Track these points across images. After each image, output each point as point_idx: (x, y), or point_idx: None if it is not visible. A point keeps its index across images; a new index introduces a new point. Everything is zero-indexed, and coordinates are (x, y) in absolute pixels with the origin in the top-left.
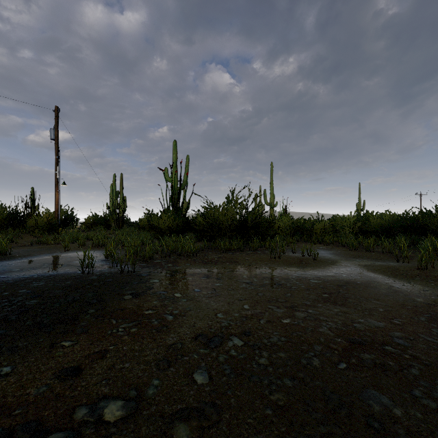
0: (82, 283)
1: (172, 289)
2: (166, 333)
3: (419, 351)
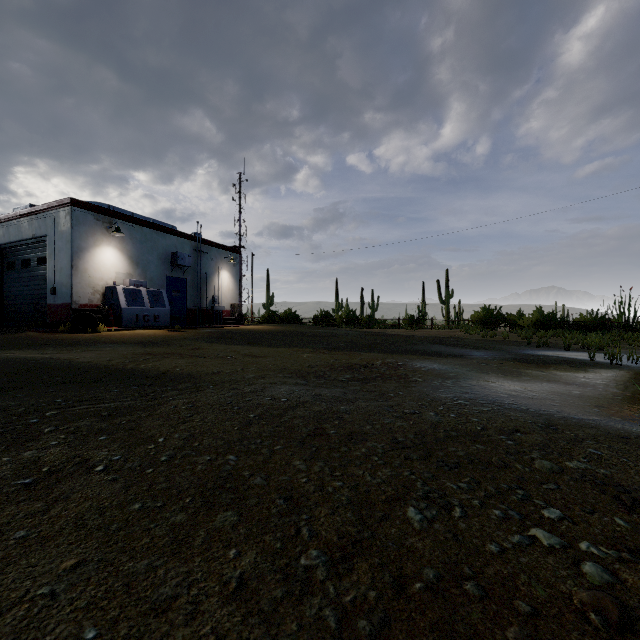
0: (572, 361)
1: (601, 371)
2: (536, 368)
3: (581, 388)
